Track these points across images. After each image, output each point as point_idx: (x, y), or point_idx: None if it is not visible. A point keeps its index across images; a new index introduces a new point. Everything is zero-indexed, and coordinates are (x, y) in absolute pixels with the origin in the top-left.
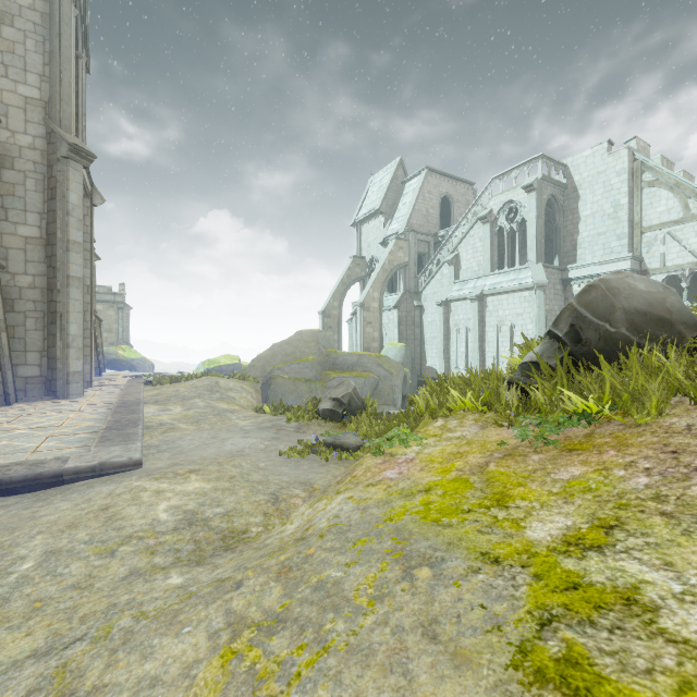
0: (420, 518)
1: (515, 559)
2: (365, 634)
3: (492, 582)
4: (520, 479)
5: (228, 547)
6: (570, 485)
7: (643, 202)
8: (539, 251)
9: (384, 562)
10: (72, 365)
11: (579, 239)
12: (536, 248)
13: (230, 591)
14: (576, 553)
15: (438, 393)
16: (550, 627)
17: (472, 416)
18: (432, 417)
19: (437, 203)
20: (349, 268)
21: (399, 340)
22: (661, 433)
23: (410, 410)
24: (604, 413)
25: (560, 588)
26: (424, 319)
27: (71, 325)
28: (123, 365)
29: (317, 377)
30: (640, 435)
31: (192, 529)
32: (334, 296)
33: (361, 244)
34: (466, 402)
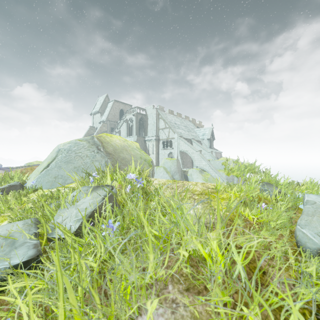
0: None
1: None
2: None
3: None
4: None
5: None
6: None
7: (159, 122)
8: (137, 132)
9: None
10: None
11: (148, 129)
12: (135, 131)
13: None
14: None
15: None
16: None
17: None
18: None
19: (118, 111)
20: (88, 130)
21: None
22: None
23: None
24: None
25: None
26: None
27: None
28: None
29: None
30: None
31: None
32: None
33: (93, 122)
34: None
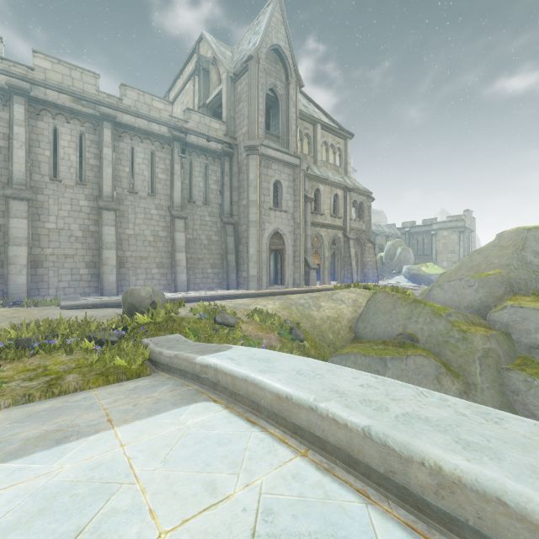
0: None
1: None
2: None
3: None
4: None
5: None
6: None
7: None
8: None
9: None
10: (251, 271)
11: None
12: None
13: None
14: None
15: None
16: None
17: None
18: None
19: None
20: None
21: None
22: None
23: None
24: None
25: None
26: None
27: (250, 248)
28: (422, 279)
29: (486, 302)
30: None
31: None
32: None
33: None
34: None
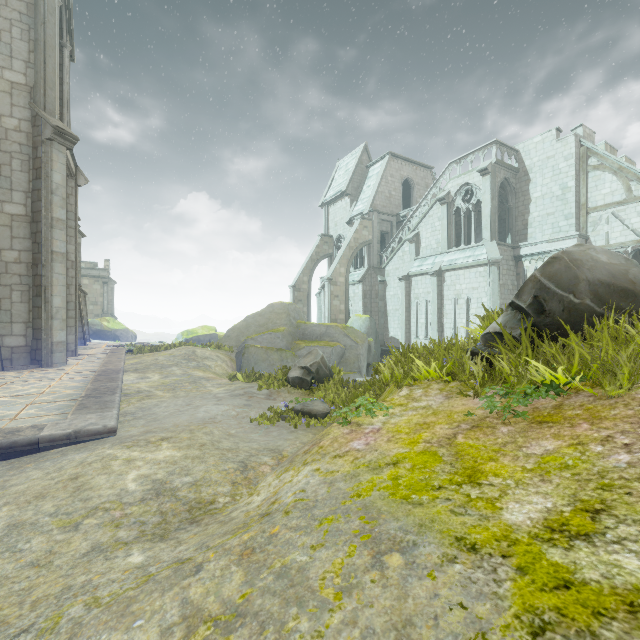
0: (389, 495)
1: (494, 546)
2: (331, 636)
3: (471, 574)
4: (490, 453)
5: (194, 519)
6: (544, 460)
7: (588, 184)
8: (493, 229)
9: (352, 545)
10: (56, 335)
11: (530, 218)
12: (490, 227)
13: (188, 576)
14: (562, 542)
15: (403, 363)
16: (544, 639)
17: (436, 385)
18: (398, 386)
19: (399, 185)
20: (317, 245)
21: (363, 312)
22: (635, 406)
23: (375, 378)
24: (573, 384)
25: (549, 586)
26: (387, 293)
27: (55, 297)
28: (107, 335)
29: (288, 346)
30: (613, 407)
31: (159, 500)
32: (304, 272)
33: (328, 223)
34: (431, 372)
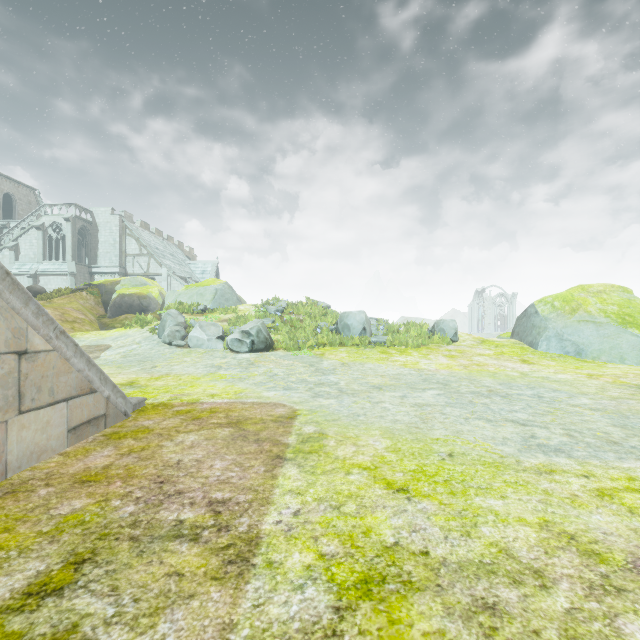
0: None
1: None
2: None
3: None
4: None
5: None
6: None
7: (127, 242)
8: (74, 255)
9: None
10: None
11: (99, 252)
12: (72, 254)
13: None
14: None
15: None
16: None
17: None
18: None
19: None
20: None
21: None
22: None
23: None
24: None
25: None
26: None
27: None
28: None
29: None
30: None
31: None
32: None
33: None
34: None
